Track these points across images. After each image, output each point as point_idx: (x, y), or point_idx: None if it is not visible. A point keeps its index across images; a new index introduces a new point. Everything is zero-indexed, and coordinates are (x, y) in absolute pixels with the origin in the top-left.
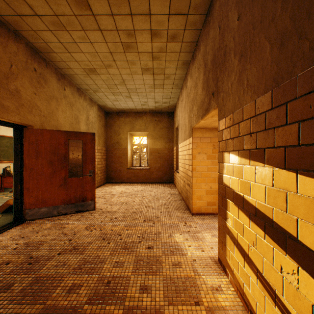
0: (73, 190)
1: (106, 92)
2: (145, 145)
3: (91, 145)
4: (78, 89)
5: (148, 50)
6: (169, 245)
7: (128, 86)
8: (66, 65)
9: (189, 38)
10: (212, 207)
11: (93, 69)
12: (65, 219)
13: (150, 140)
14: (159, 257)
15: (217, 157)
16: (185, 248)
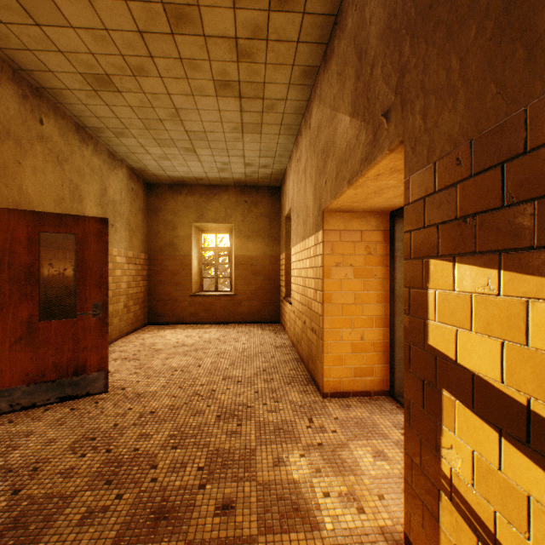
0: (52, 349)
1: (142, 138)
2: (227, 251)
3: (96, 246)
4: (78, 127)
5: (227, 31)
6: (275, 493)
7: (187, 124)
8: (40, 63)
9: (319, 3)
10: (365, 378)
11: (106, 78)
12: (28, 421)
13: (236, 239)
14: (251, 544)
15: (374, 272)
16: (316, 504)
